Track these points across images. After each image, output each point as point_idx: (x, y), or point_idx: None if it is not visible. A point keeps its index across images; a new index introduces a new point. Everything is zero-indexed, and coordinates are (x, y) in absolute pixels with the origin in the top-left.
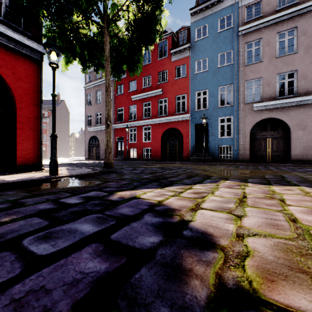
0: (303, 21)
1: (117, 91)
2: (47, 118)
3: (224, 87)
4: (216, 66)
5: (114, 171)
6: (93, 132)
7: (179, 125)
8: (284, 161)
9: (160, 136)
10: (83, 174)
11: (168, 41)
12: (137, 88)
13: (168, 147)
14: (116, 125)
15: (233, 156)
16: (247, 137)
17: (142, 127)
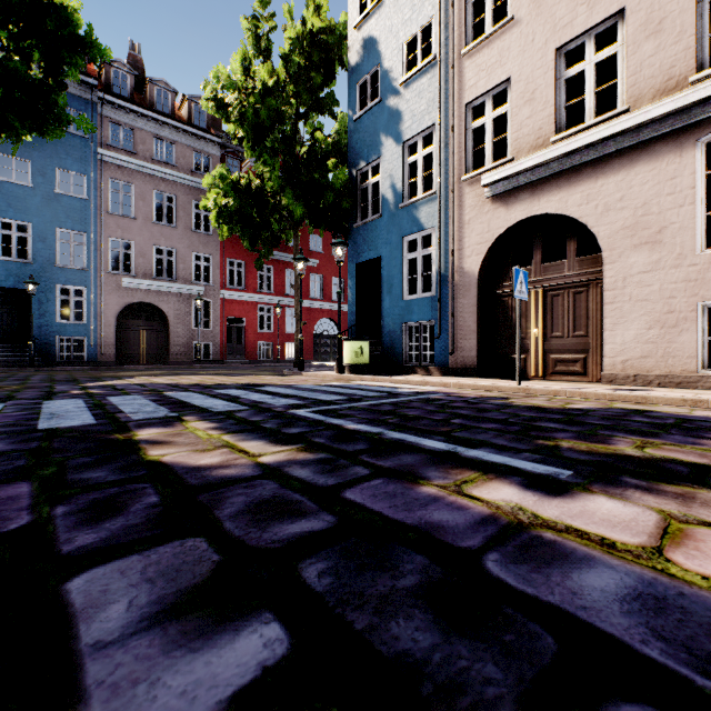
0: (183, 194)
1: None
2: None
3: (71, 233)
4: (53, 188)
5: None
6: None
7: None
8: (163, 362)
9: None
10: None
11: None
12: None
13: None
14: None
15: (88, 355)
16: (113, 326)
17: None
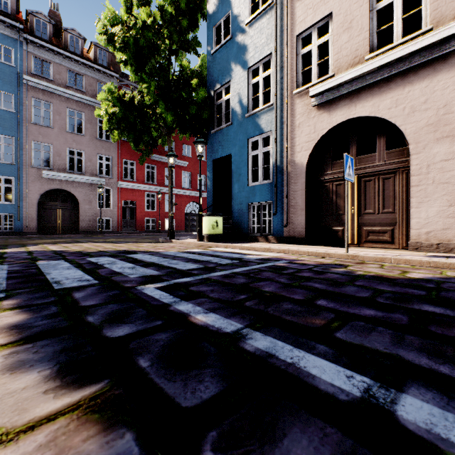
0: (90, 112)
1: None
2: None
3: (2, 137)
4: None
5: None
6: None
7: None
8: (74, 232)
9: None
10: None
11: None
12: None
13: None
14: None
15: (15, 227)
16: (36, 206)
17: None
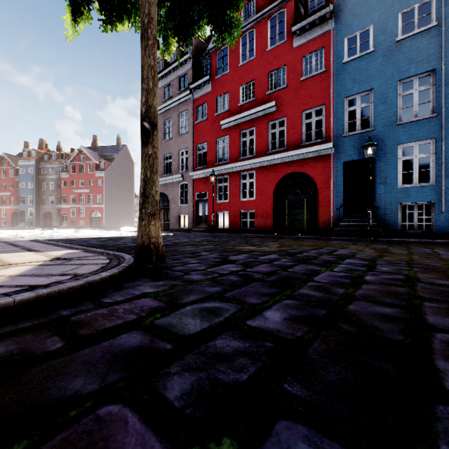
0: None
1: (196, 116)
2: (102, 170)
3: (413, 80)
4: (393, 39)
5: (170, 267)
6: (160, 187)
7: (310, 165)
8: None
9: (272, 188)
10: (10, 303)
11: (287, 11)
12: (230, 107)
13: (287, 208)
14: (195, 173)
15: (435, 225)
16: None
17: (238, 175)
